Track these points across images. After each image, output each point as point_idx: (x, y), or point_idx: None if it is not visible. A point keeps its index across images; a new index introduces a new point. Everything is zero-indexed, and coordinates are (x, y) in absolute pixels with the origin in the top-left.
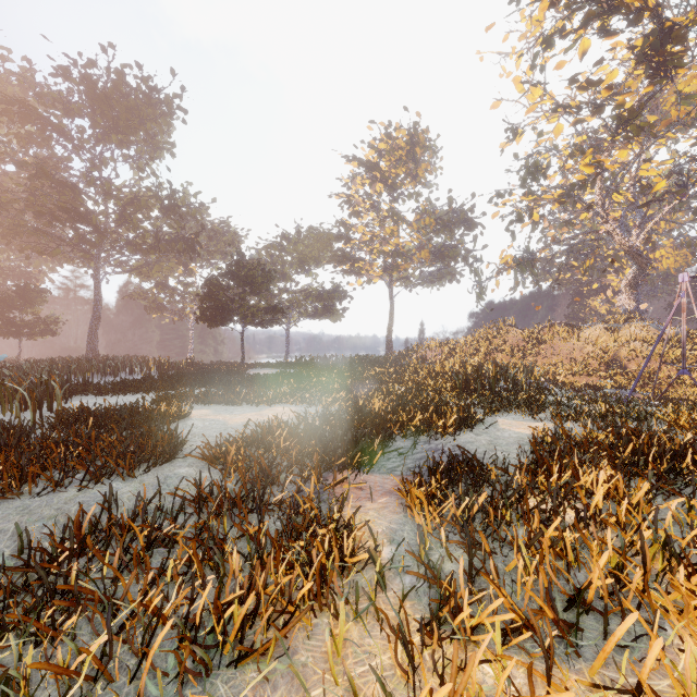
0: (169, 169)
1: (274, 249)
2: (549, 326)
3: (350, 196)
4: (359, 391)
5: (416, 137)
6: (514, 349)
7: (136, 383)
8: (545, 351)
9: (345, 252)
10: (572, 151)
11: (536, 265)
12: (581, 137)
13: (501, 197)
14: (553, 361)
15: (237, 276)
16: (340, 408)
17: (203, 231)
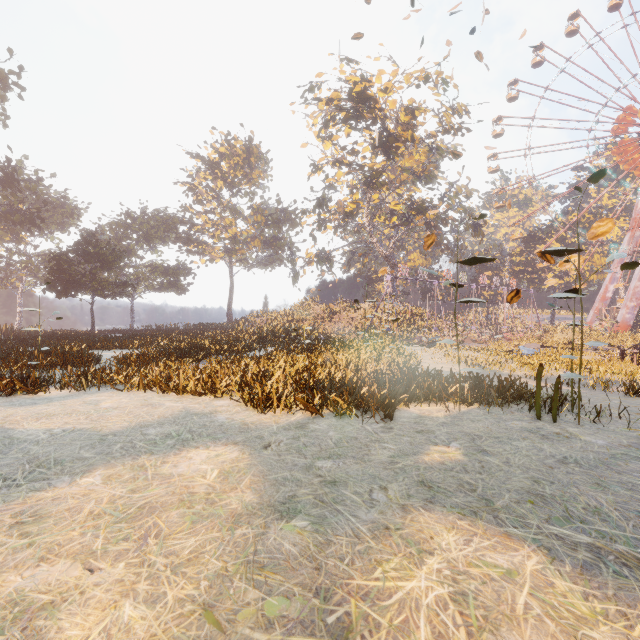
0: (10, 148)
1: (120, 227)
2: (341, 302)
3: (194, 186)
4: (197, 340)
5: (251, 149)
6: (317, 318)
7: (10, 342)
8: (335, 319)
9: (190, 235)
10: (355, 184)
11: (332, 260)
12: (353, 181)
13: (304, 214)
14: (340, 326)
15: (89, 254)
16: (184, 345)
17: (39, 202)
